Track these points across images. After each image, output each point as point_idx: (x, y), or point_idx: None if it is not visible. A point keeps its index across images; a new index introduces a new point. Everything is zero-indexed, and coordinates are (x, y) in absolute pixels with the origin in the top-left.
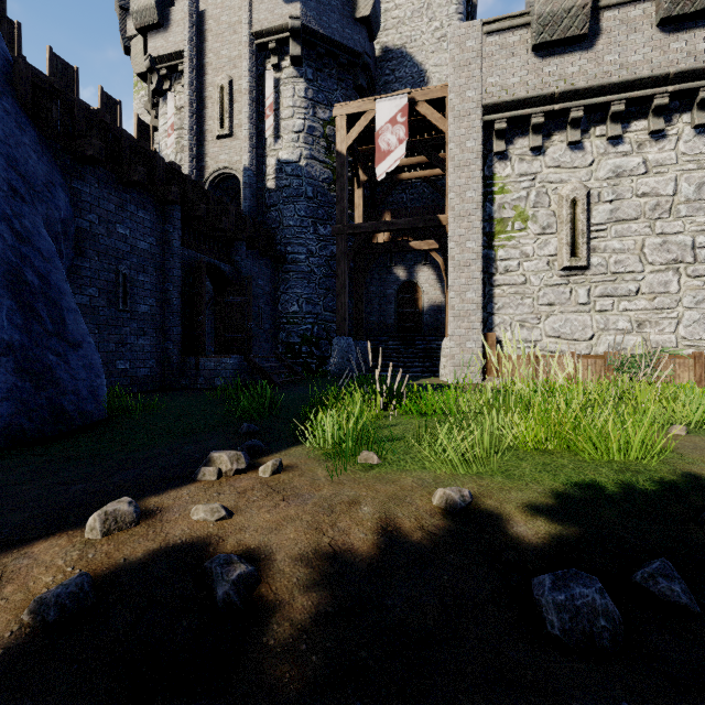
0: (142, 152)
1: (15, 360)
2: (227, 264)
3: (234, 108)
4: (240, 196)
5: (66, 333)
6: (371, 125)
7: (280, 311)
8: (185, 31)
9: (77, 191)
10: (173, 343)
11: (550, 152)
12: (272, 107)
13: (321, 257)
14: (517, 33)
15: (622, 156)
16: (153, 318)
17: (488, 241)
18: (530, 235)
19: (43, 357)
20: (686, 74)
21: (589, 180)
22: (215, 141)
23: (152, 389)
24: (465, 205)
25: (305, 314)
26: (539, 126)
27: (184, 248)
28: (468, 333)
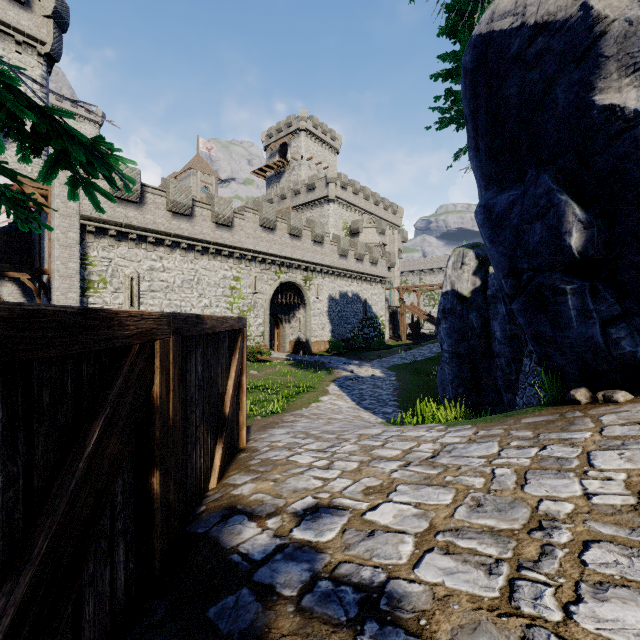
0: None
1: None
2: None
3: None
4: None
5: None
6: None
7: None
8: None
9: None
10: None
11: (120, 250)
12: None
13: None
14: (102, 182)
15: (154, 261)
16: None
17: (83, 292)
18: (109, 292)
19: None
20: (178, 236)
21: (140, 269)
22: None
23: None
24: (68, 270)
25: None
26: (114, 236)
27: None
28: None
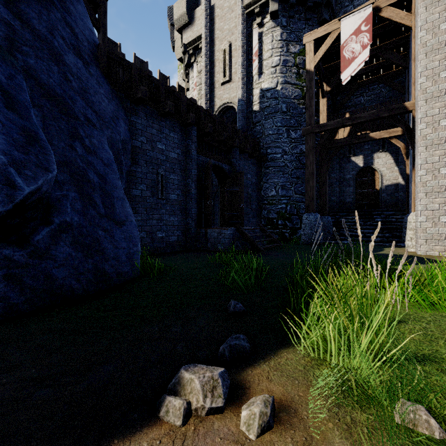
0: (172, 93)
1: (73, 236)
2: (226, 165)
3: (232, 62)
4: (236, 121)
5: (114, 214)
6: (335, 44)
7: (262, 195)
8: (203, 21)
9: (134, 122)
10: (191, 219)
11: None
12: (257, 53)
13: (292, 154)
14: None
15: None
16: (179, 203)
17: None
18: None
19: (94, 233)
20: None
21: None
22: (220, 87)
23: (179, 250)
24: (438, 85)
25: (281, 197)
26: None
27: (199, 155)
28: (443, 207)
